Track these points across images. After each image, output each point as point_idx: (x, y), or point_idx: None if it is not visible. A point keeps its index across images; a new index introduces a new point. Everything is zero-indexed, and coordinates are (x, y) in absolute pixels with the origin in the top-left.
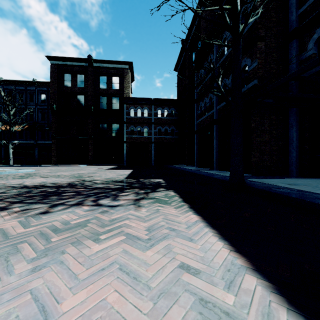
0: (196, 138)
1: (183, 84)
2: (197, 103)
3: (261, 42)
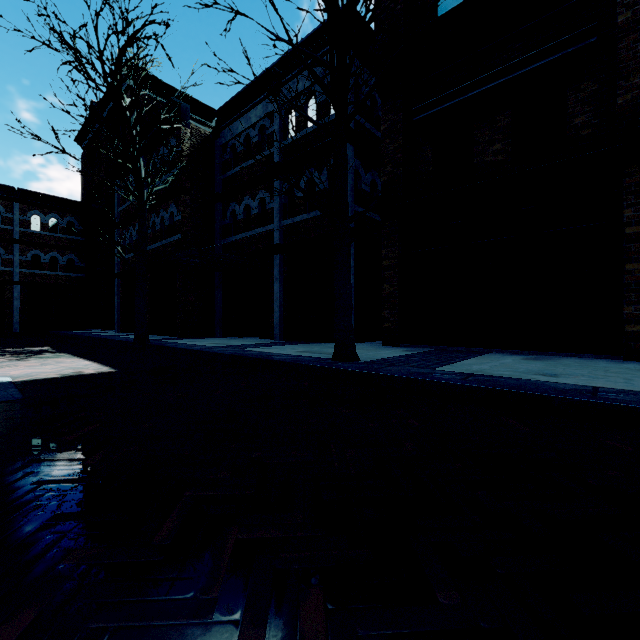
0: (117, 286)
1: (95, 179)
2: (120, 229)
3: (186, 195)
